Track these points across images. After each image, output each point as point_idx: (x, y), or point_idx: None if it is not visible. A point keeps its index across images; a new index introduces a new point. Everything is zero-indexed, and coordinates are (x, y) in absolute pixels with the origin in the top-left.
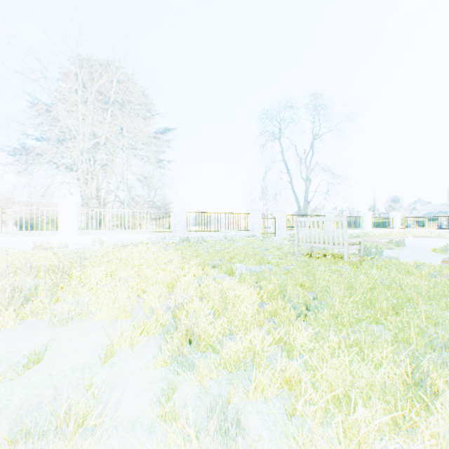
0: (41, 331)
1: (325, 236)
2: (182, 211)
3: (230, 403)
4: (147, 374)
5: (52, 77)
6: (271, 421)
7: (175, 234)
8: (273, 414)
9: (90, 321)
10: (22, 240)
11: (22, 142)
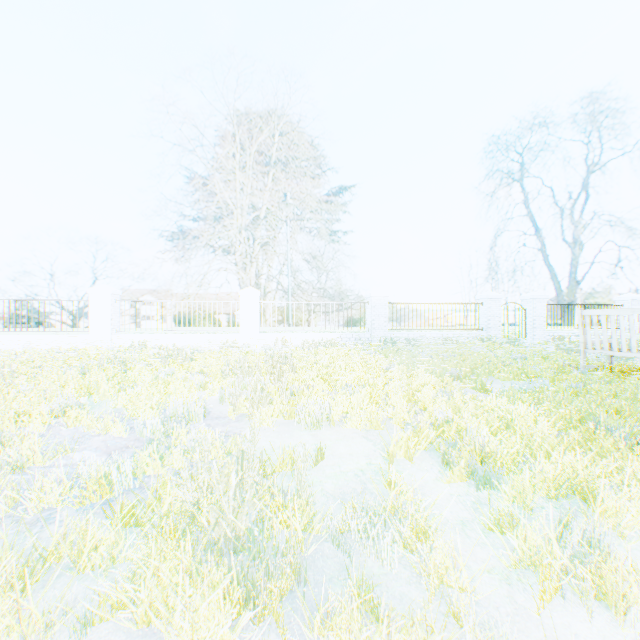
0: (298, 431)
1: None
2: (382, 302)
3: (569, 530)
4: (444, 487)
5: (215, 145)
6: (637, 556)
7: (373, 334)
8: (638, 550)
9: (339, 428)
10: (205, 338)
11: (185, 226)
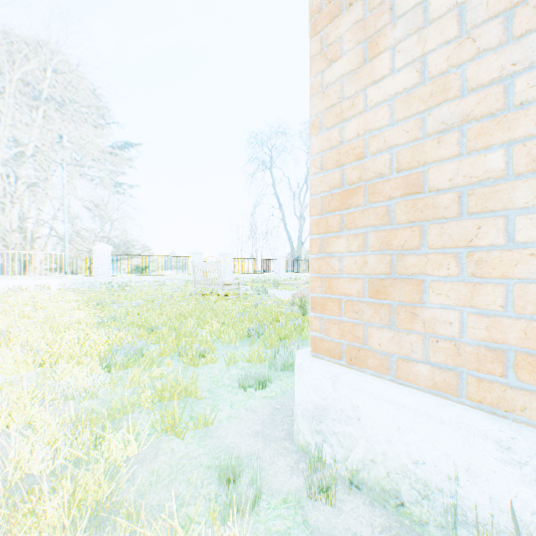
0: None
1: (210, 278)
2: (107, 254)
3: None
4: None
5: None
6: None
7: (98, 279)
8: None
9: None
10: None
11: None
